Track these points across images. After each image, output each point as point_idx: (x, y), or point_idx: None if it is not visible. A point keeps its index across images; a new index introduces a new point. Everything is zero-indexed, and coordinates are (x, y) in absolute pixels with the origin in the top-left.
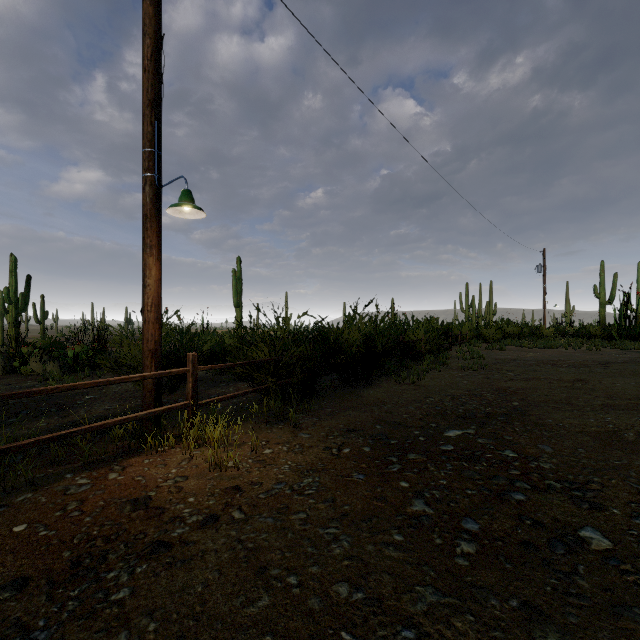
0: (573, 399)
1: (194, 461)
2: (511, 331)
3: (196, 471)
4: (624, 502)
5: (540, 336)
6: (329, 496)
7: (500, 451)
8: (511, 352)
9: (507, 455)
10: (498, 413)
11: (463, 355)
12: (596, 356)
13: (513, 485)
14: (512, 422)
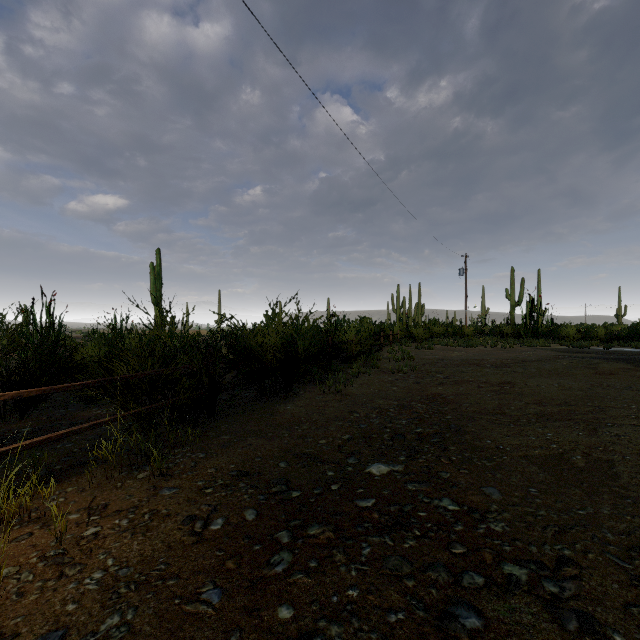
0: (506, 407)
1: None
2: (437, 330)
3: None
4: (620, 606)
5: (462, 335)
6: None
7: (436, 502)
8: (438, 351)
9: (446, 509)
10: (430, 432)
11: (394, 356)
12: (512, 354)
13: (459, 583)
14: (447, 446)
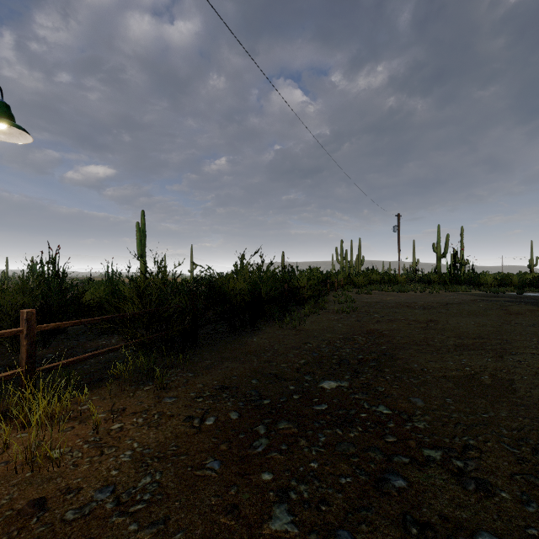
0: (430, 340)
1: (9, 452)
2: (375, 278)
3: (2, 471)
4: (508, 475)
5: (396, 282)
6: (161, 513)
7: (374, 408)
8: (375, 296)
9: (381, 413)
10: (369, 358)
11: (338, 299)
12: (438, 298)
13: (391, 460)
14: (382, 369)
